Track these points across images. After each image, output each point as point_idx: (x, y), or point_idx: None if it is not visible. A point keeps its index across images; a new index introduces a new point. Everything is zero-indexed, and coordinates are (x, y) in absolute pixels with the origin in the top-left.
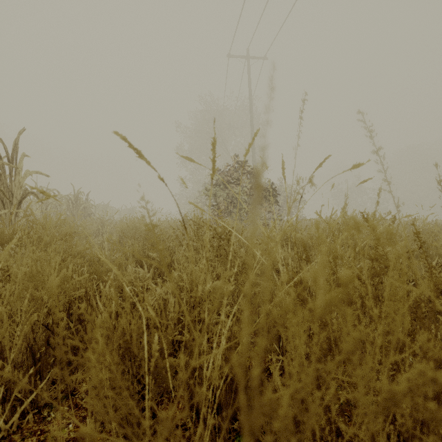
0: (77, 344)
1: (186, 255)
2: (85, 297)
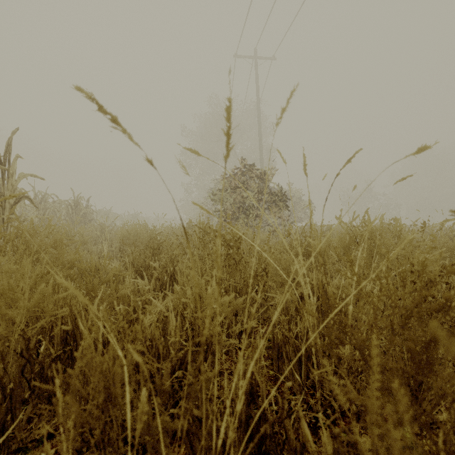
0: (45, 388)
1: (190, 265)
2: (70, 316)
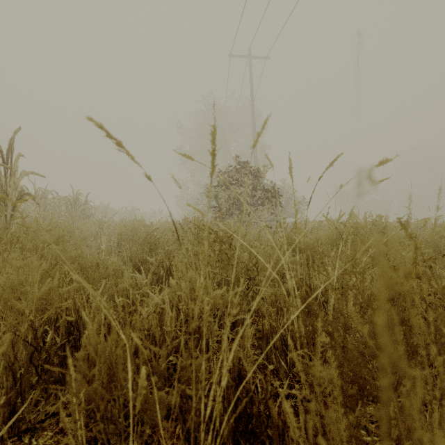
0: (56, 370)
1: (185, 261)
2: (74, 308)
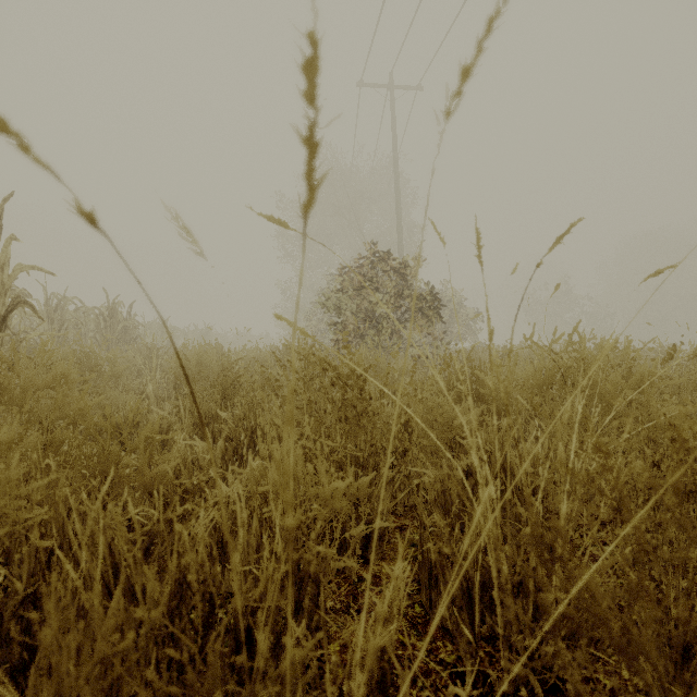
0: None
1: (278, 423)
2: (56, 521)
